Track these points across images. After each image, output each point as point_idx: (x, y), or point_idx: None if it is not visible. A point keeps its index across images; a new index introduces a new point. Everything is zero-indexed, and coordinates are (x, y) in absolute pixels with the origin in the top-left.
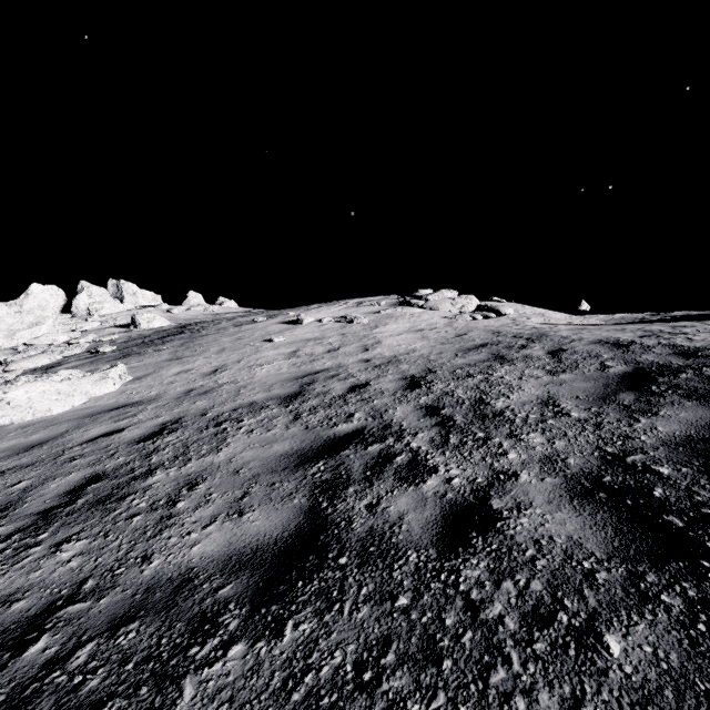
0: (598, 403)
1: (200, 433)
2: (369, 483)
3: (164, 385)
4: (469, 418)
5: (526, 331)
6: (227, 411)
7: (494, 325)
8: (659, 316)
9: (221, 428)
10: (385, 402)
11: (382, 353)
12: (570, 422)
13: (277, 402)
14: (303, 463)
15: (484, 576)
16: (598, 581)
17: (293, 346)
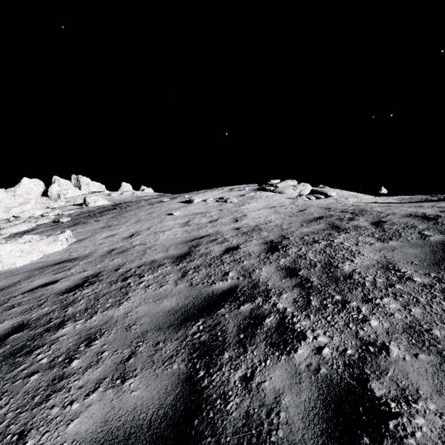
0: (434, 268)
1: (110, 286)
2: (243, 348)
3: (96, 245)
4: (324, 280)
5: (349, 207)
6: (134, 267)
7: (324, 203)
8: (438, 197)
9: (126, 283)
10: (252, 262)
11: (247, 223)
12: (417, 287)
13: (171, 260)
14: (185, 320)
15: None
16: None
17: (186, 218)
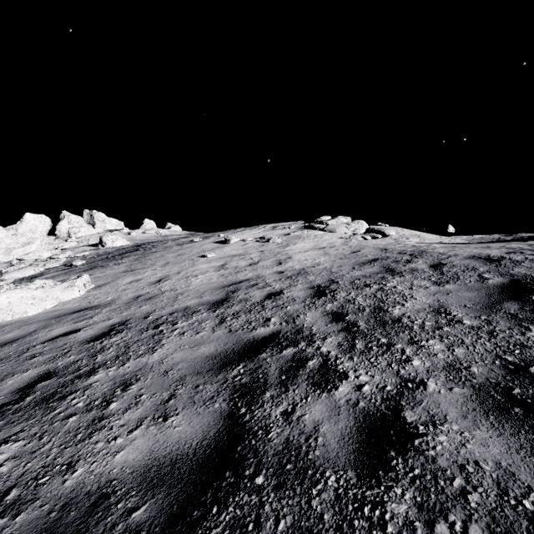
0: (486, 311)
1: (140, 334)
2: (285, 387)
3: (119, 292)
4: (371, 324)
5: (408, 248)
6: (165, 314)
7: (381, 244)
8: (512, 237)
9: (158, 330)
10: (296, 308)
11: (292, 266)
12: (464, 329)
13: (207, 307)
14: (225, 365)
15: (412, 513)
16: None
17: (222, 261)
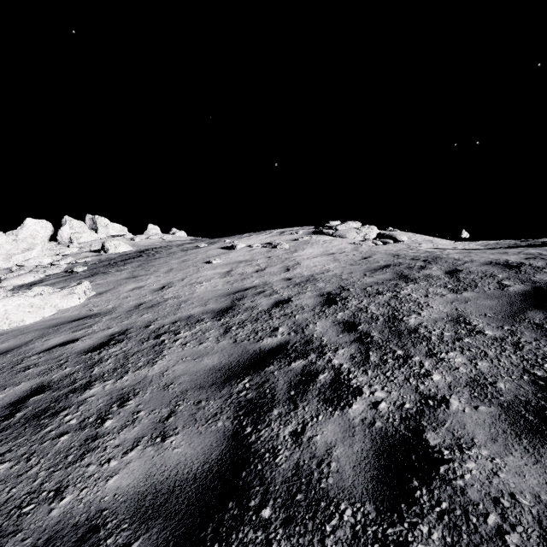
0: (508, 321)
1: (141, 344)
2: (294, 404)
3: (120, 299)
4: (386, 335)
5: (421, 254)
6: (168, 323)
7: (392, 249)
8: (529, 242)
9: (159, 340)
10: (305, 317)
11: (301, 272)
12: (487, 340)
13: (211, 315)
14: (229, 378)
15: None
16: None
17: (227, 267)
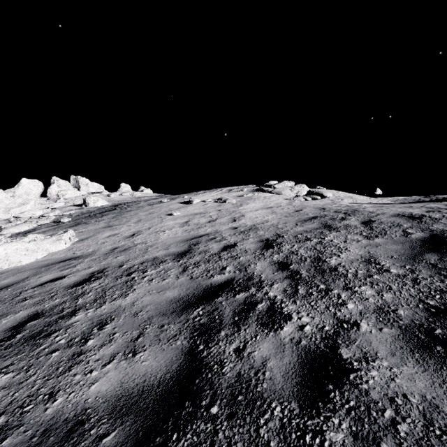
0: (410, 261)
1: (115, 280)
2: (237, 327)
3: (98, 244)
4: (312, 273)
5: (343, 208)
6: (137, 263)
7: (319, 204)
8: (430, 198)
9: (131, 277)
10: (248, 258)
11: (245, 223)
12: (392, 277)
13: (172, 257)
14: (186, 307)
15: (348, 441)
16: None
17: (186, 218)
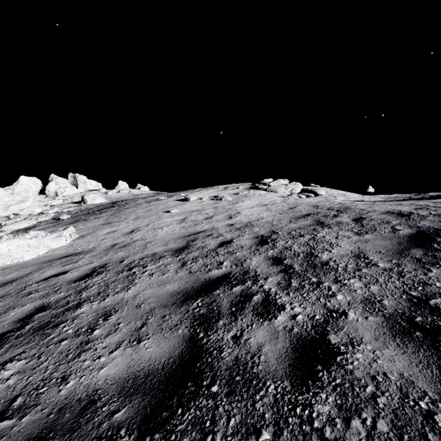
0: (396, 256)
1: (117, 275)
2: (234, 317)
3: (98, 241)
4: (304, 267)
5: (335, 205)
6: (137, 259)
7: (313, 201)
8: (421, 196)
9: (131, 272)
10: (244, 254)
11: (241, 220)
12: (379, 270)
13: (171, 253)
14: (186, 299)
15: (334, 412)
16: (438, 425)
17: (183, 215)
